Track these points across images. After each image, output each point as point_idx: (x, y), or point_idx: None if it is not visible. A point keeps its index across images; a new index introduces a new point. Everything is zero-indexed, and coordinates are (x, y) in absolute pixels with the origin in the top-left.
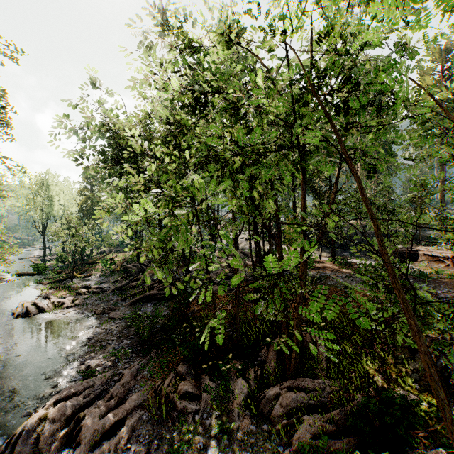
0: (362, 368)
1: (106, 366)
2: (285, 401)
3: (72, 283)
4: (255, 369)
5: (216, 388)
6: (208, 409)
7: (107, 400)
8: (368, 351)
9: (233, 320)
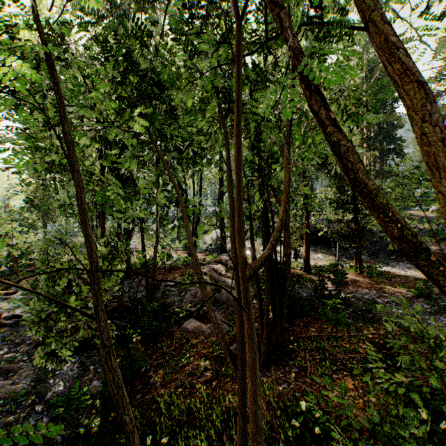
0: None
1: None
2: None
3: None
4: None
5: None
6: None
7: None
8: None
9: (225, 440)
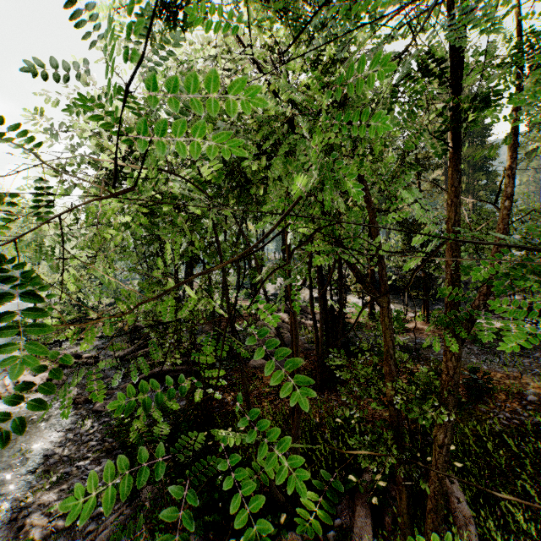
0: None
1: (53, 526)
2: None
3: (61, 348)
4: None
5: None
6: None
7: None
8: None
9: (285, 427)
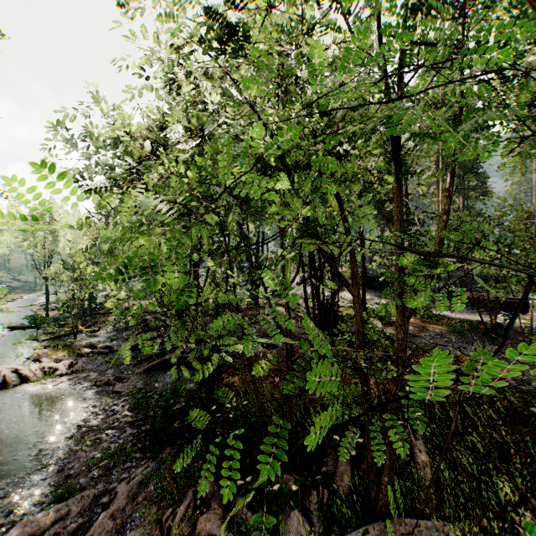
0: (494, 497)
1: (94, 475)
2: None
3: (76, 340)
4: (318, 490)
5: (257, 526)
6: None
7: None
8: (497, 464)
9: (282, 402)
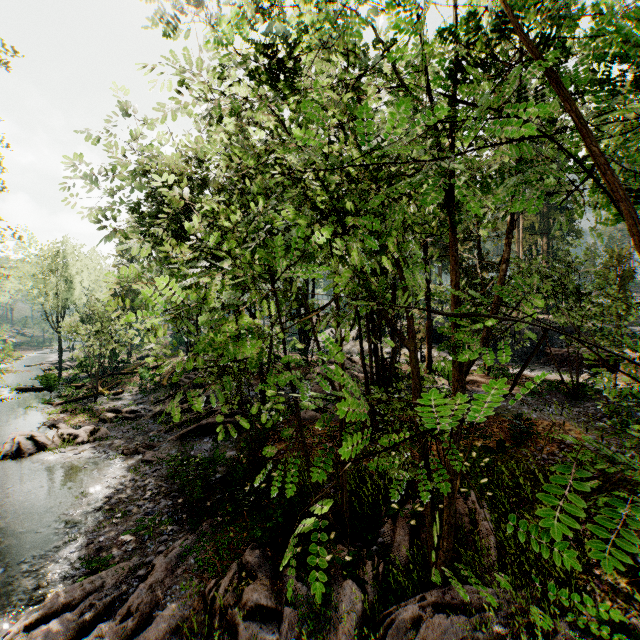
0: (561, 565)
1: (127, 548)
2: (431, 633)
3: (96, 403)
4: (373, 560)
5: (307, 597)
6: (293, 639)
7: (120, 618)
8: None
9: (335, 469)
